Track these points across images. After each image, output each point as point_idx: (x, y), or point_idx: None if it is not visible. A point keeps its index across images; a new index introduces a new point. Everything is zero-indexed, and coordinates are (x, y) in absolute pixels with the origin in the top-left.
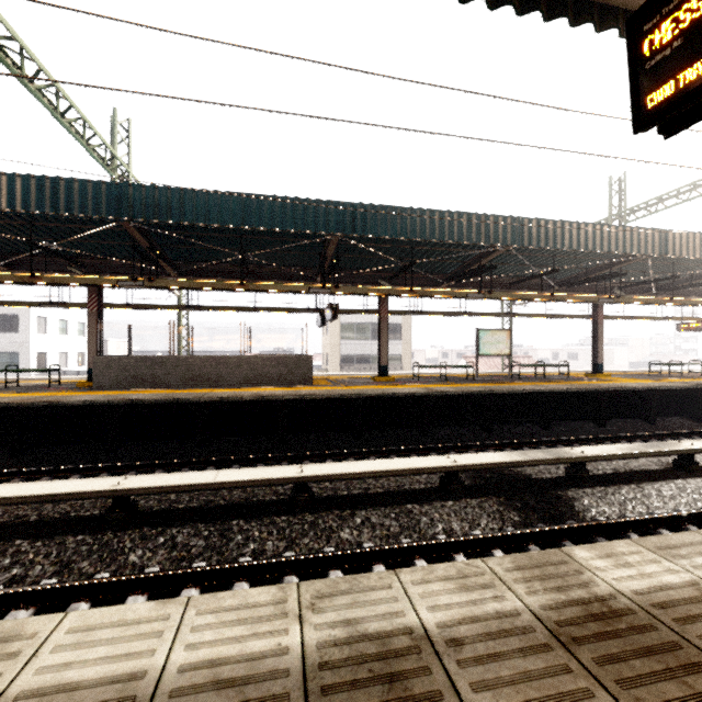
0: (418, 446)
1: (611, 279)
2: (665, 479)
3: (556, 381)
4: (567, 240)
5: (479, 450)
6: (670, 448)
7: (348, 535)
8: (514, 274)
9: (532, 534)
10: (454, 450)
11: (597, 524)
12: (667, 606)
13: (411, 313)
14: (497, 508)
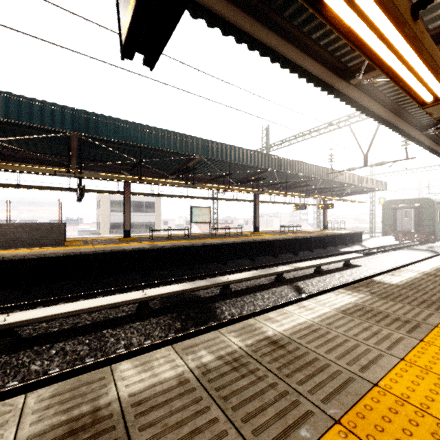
0: (137, 284)
1: (262, 181)
2: (268, 289)
3: (234, 237)
4: (233, 156)
5: (181, 282)
6: (272, 271)
7: (38, 367)
8: (210, 174)
9: (182, 336)
10: (163, 284)
11: (222, 322)
12: (144, 401)
13: (152, 195)
14: (168, 322)
